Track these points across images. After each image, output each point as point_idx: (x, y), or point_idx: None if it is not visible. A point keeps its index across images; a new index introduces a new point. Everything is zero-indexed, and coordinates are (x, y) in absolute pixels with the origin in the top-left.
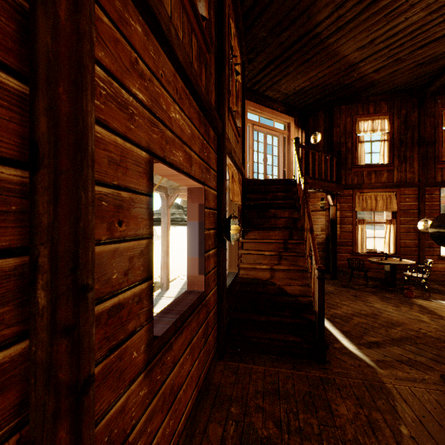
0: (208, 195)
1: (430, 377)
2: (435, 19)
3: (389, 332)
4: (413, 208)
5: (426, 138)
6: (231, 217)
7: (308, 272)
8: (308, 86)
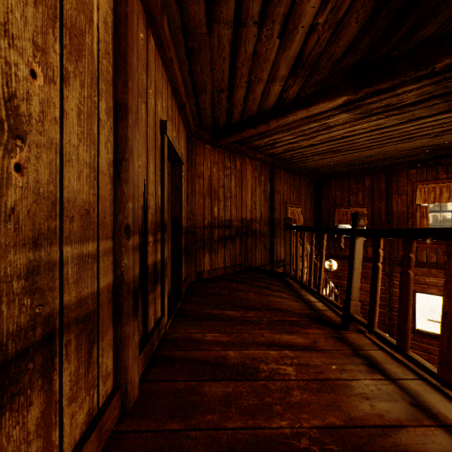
0: None
1: None
2: None
3: None
4: None
5: None
6: None
7: None
8: None
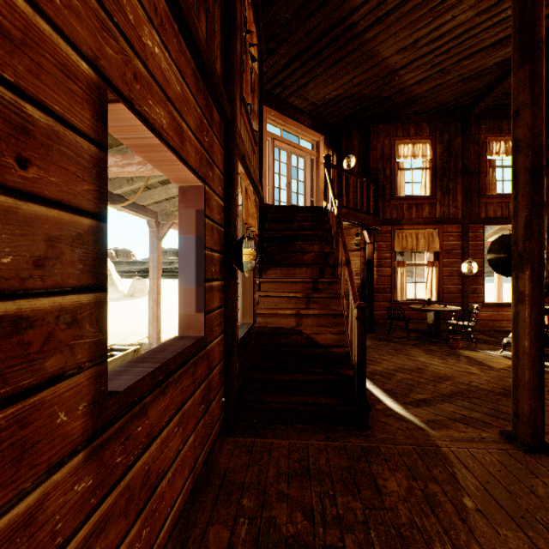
0: (210, 201)
1: (489, 435)
2: (484, 22)
3: (438, 387)
4: (456, 248)
5: (470, 167)
6: (244, 239)
7: (343, 317)
8: (341, 95)
